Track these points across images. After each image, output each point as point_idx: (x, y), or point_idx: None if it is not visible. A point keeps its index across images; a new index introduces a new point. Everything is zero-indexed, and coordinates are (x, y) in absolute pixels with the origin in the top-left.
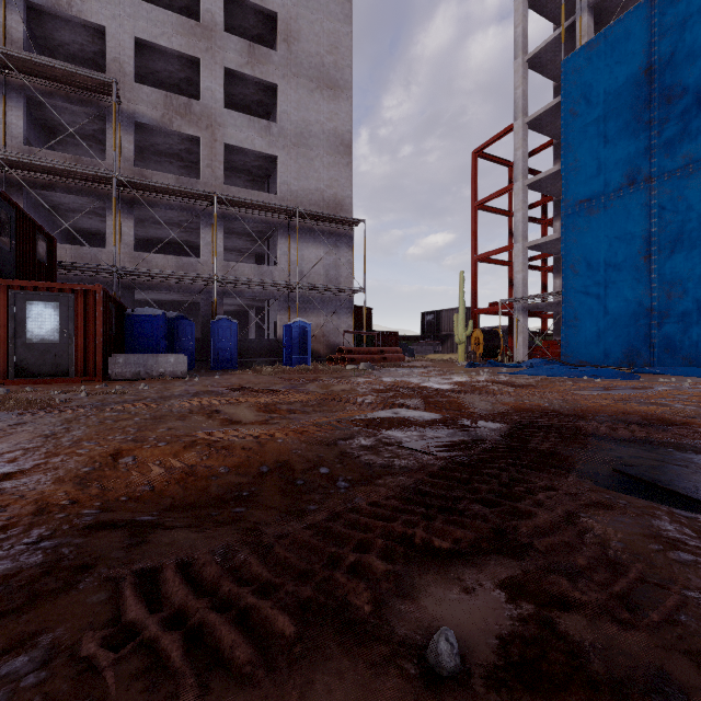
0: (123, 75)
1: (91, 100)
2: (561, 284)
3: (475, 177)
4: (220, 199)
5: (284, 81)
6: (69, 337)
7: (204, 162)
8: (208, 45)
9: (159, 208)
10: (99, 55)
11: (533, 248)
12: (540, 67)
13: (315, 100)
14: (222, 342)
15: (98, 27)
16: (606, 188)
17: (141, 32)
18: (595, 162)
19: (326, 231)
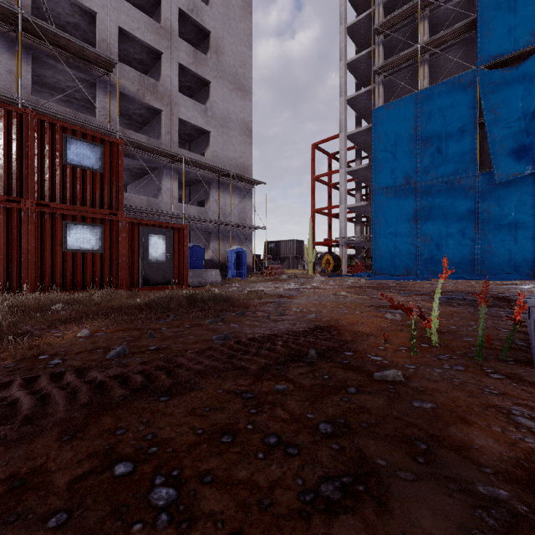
0: (109, 53)
1: (86, 68)
2: (360, 229)
3: (313, 160)
4: (181, 159)
5: (215, 80)
6: (171, 259)
7: (165, 129)
8: (168, 44)
9: (135, 160)
10: (71, 24)
11: (350, 208)
12: (352, 104)
13: (233, 97)
14: (195, 261)
15: (88, 11)
16: (395, 183)
17: (123, 23)
18: (390, 169)
19: (239, 187)
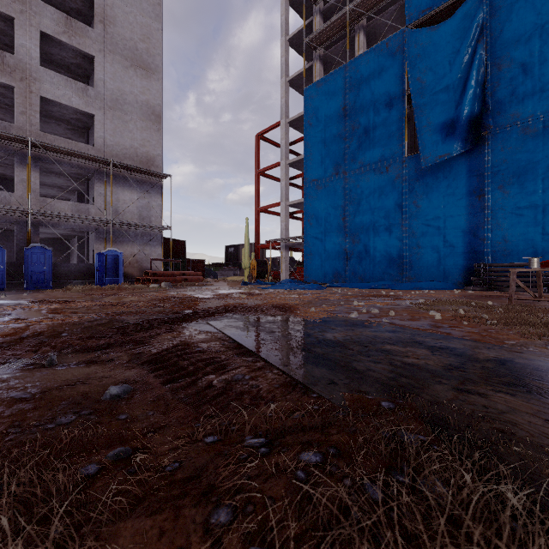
0: None
1: None
2: None
3: (258, 153)
4: (35, 144)
5: (100, 54)
6: None
7: (18, 109)
8: (23, 8)
9: None
10: None
11: (292, 206)
12: (297, 87)
13: (130, 75)
14: (36, 266)
15: None
16: (325, 174)
17: None
18: (320, 157)
19: (140, 180)
